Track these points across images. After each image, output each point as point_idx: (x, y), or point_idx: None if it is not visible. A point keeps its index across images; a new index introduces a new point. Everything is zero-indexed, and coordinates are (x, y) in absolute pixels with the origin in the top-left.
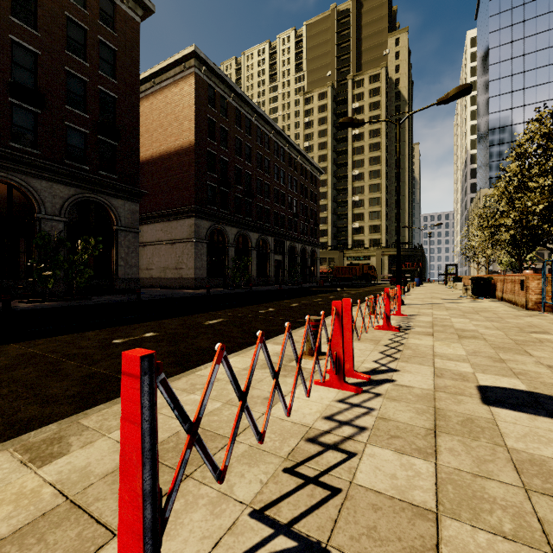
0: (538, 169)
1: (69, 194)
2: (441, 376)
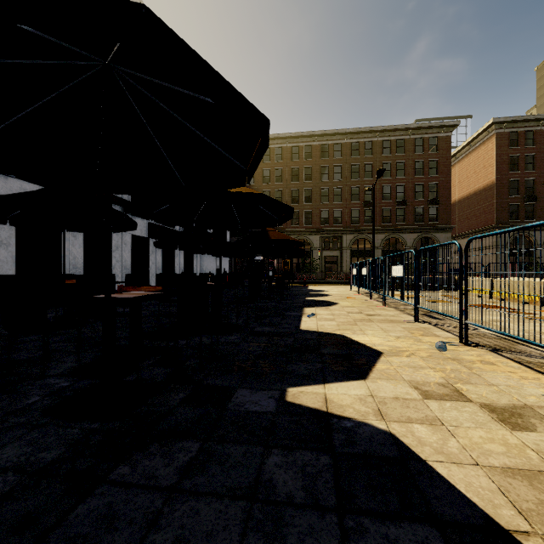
0: None
1: (416, 237)
2: None
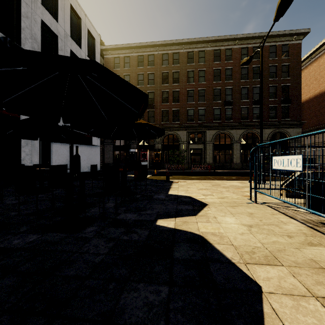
0: None
1: (270, 132)
2: None
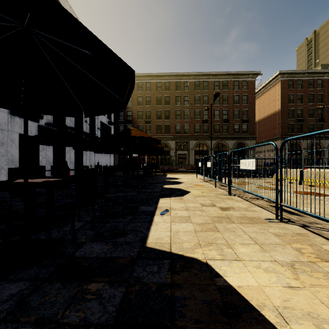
0: None
1: (234, 142)
2: None
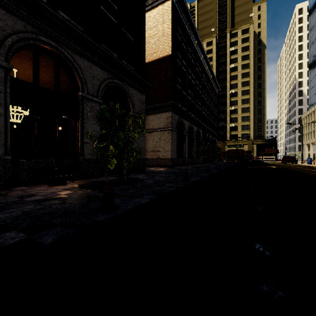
0: None
1: (103, 78)
2: None
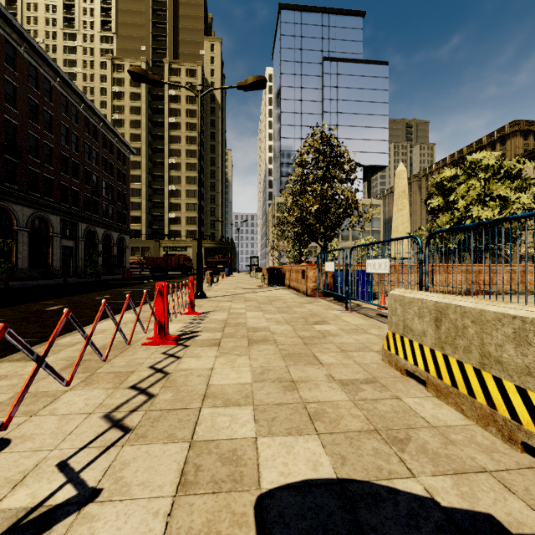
0: (313, 178)
1: None
2: (192, 481)
